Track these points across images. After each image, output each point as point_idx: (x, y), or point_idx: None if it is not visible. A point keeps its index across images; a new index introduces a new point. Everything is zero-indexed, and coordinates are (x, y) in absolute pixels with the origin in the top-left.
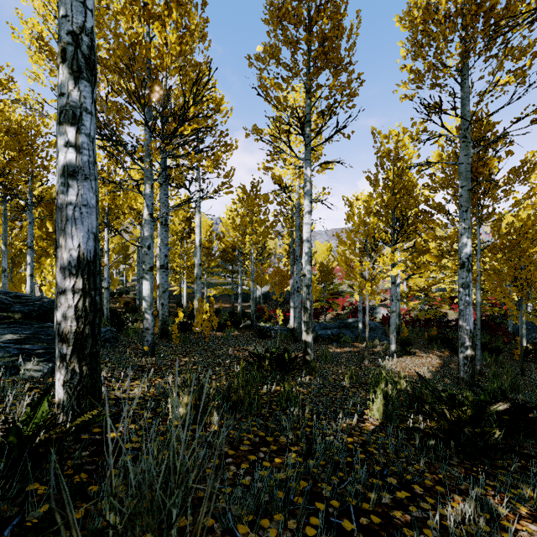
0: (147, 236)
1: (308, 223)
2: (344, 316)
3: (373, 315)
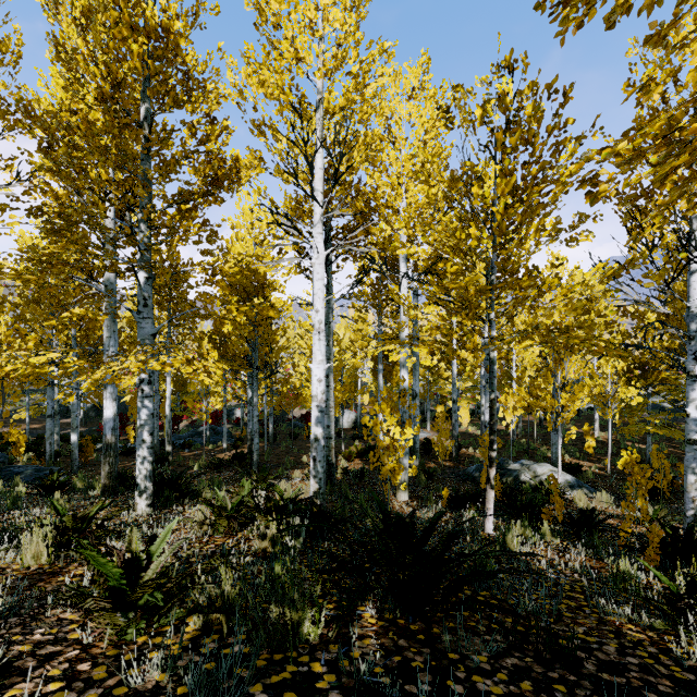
0: (76, 409)
1: (170, 390)
2: (200, 422)
3: (230, 417)
